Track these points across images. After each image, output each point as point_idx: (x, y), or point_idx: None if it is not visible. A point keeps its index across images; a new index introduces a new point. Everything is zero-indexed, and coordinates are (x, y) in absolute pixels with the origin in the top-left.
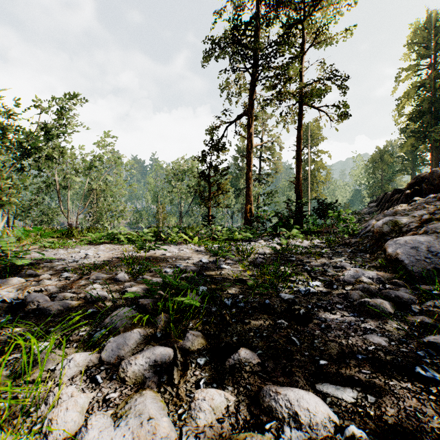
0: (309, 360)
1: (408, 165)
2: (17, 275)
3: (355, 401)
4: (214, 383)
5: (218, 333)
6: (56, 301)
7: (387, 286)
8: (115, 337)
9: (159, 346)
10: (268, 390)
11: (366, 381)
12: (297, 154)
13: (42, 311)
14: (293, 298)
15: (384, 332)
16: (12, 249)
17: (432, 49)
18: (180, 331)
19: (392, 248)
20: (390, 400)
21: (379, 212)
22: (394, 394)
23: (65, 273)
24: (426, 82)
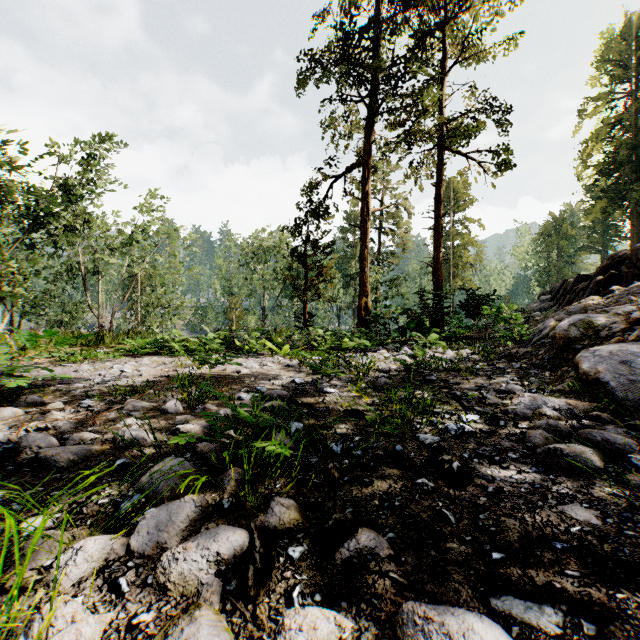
0: (474, 551)
1: (597, 239)
2: (13, 403)
3: (562, 631)
4: (316, 593)
5: (322, 500)
6: (67, 446)
7: (584, 422)
8: (155, 510)
9: (225, 525)
10: (411, 612)
11: (574, 591)
12: (435, 222)
13: (43, 463)
14: (438, 441)
15: (592, 500)
16: (12, 364)
17: (632, 69)
18: (260, 498)
19: (588, 363)
20: (622, 629)
21: (555, 308)
22: (628, 617)
23: (87, 400)
24: (624, 117)
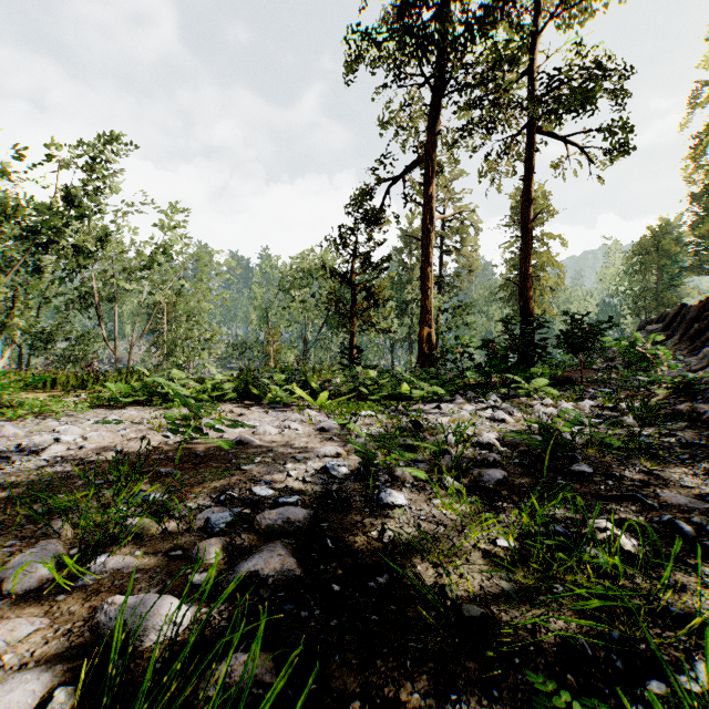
0: None
1: (706, 257)
2: None
3: None
4: None
5: None
6: None
7: None
8: None
9: None
10: None
11: None
12: (522, 228)
13: None
14: None
15: None
16: None
17: None
18: None
19: None
20: None
21: (675, 340)
22: None
23: None
24: None
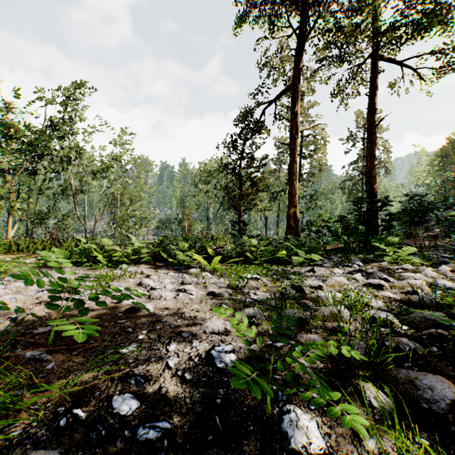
0: None
1: None
2: None
3: None
4: None
5: None
6: None
7: None
8: None
9: None
10: None
11: None
12: (368, 131)
13: None
14: None
15: None
16: None
17: None
18: None
19: None
20: None
21: None
22: None
23: None
24: None
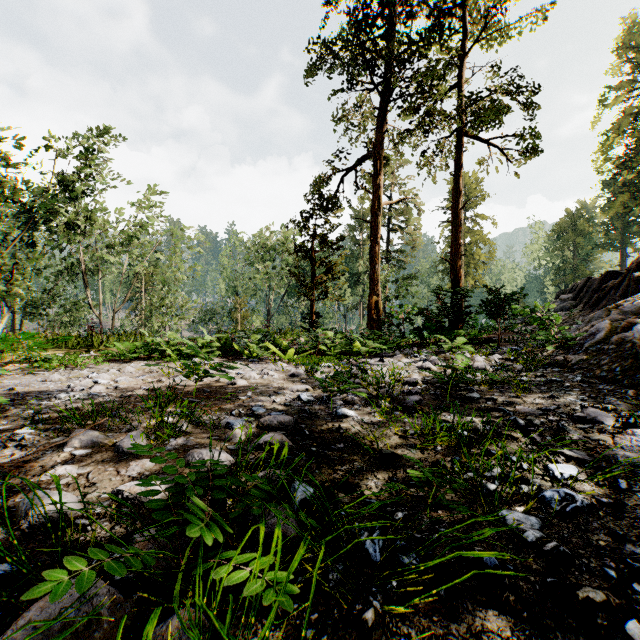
0: None
1: (615, 236)
2: None
3: None
4: None
5: None
6: None
7: None
8: None
9: None
10: None
11: None
12: (453, 215)
13: None
14: (539, 526)
15: None
16: None
17: None
18: None
19: None
20: None
21: (581, 307)
22: None
23: (25, 429)
24: None
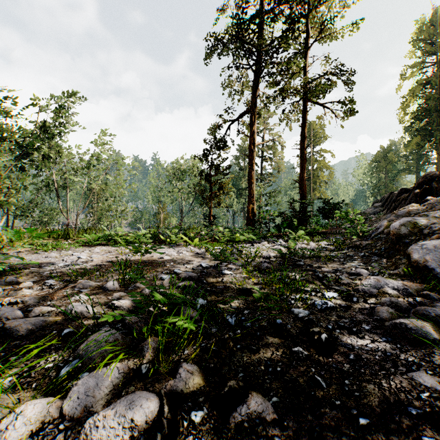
0: (344, 416)
1: (413, 164)
2: None
3: None
4: None
5: (220, 365)
6: (28, 318)
7: (417, 299)
8: (85, 377)
9: (140, 391)
10: None
11: None
12: (301, 152)
13: (8, 332)
14: (308, 314)
15: (434, 368)
16: (2, 252)
17: (437, 45)
18: (171, 363)
19: (418, 254)
20: None
21: (385, 212)
22: None
23: (50, 280)
24: (432, 79)
